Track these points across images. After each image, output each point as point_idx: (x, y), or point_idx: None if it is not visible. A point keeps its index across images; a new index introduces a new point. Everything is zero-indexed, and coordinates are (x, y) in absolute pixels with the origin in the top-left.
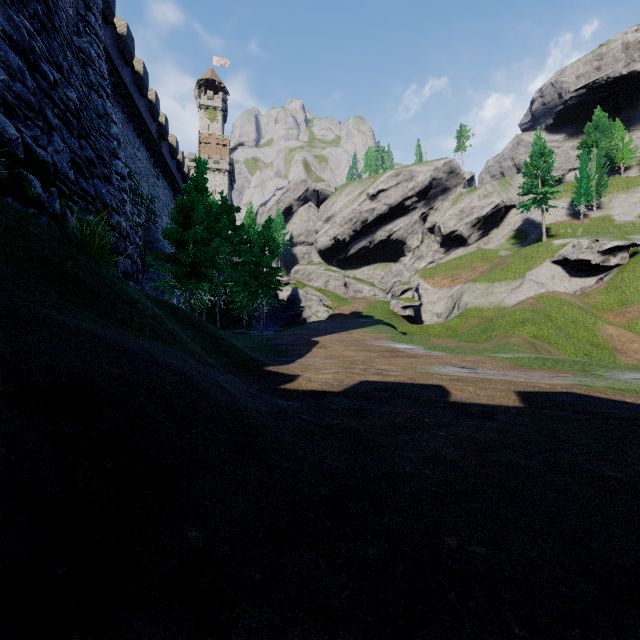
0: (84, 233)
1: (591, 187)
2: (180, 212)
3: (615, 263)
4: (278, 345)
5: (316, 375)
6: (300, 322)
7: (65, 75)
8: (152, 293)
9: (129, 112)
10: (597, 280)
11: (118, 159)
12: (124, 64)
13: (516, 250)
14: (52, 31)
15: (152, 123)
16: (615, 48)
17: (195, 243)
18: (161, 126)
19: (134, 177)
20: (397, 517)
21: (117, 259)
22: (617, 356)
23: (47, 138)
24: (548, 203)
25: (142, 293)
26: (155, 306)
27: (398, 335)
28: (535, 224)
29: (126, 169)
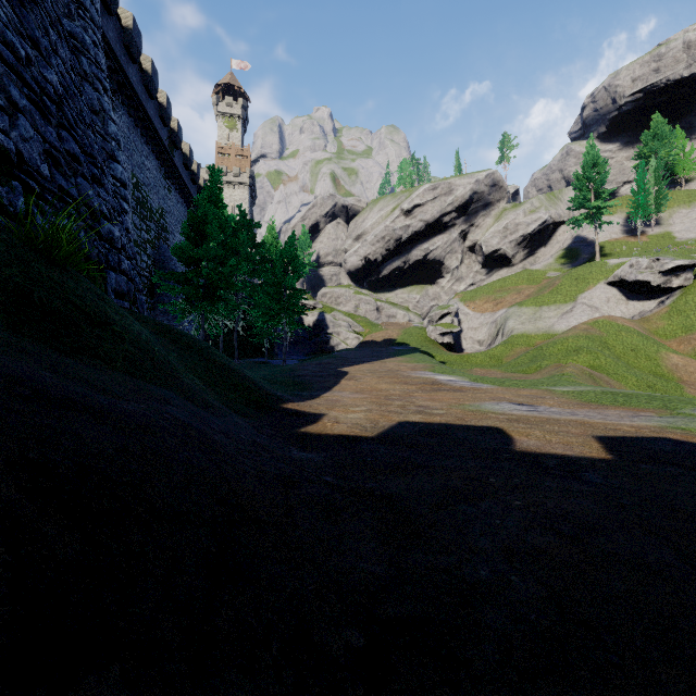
0: (47, 235)
1: (649, 201)
2: (192, 226)
3: (678, 284)
4: (301, 376)
5: (345, 414)
6: (327, 350)
7: (43, 53)
8: (162, 318)
9: (136, 115)
10: (658, 303)
11: (117, 162)
12: (130, 61)
13: (566, 271)
14: (28, 1)
15: (163, 129)
16: (675, 48)
17: (209, 261)
18: (173, 132)
19: (142, 188)
20: (486, 695)
21: (107, 274)
22: (684, 388)
23: (10, 121)
24: (601, 219)
25: (138, 315)
26: (152, 330)
27: (438, 365)
28: (587, 242)
29: (133, 179)
